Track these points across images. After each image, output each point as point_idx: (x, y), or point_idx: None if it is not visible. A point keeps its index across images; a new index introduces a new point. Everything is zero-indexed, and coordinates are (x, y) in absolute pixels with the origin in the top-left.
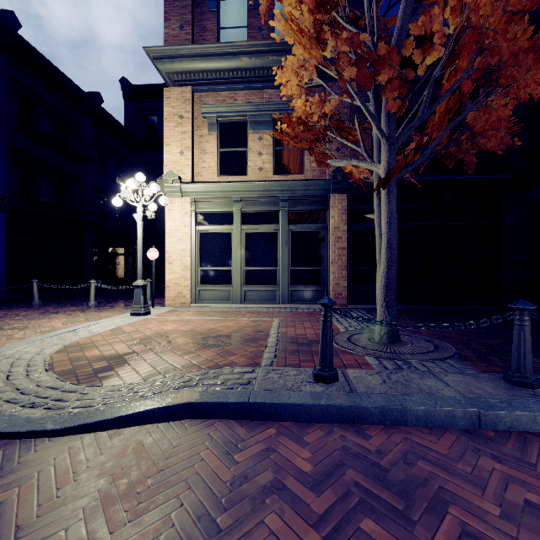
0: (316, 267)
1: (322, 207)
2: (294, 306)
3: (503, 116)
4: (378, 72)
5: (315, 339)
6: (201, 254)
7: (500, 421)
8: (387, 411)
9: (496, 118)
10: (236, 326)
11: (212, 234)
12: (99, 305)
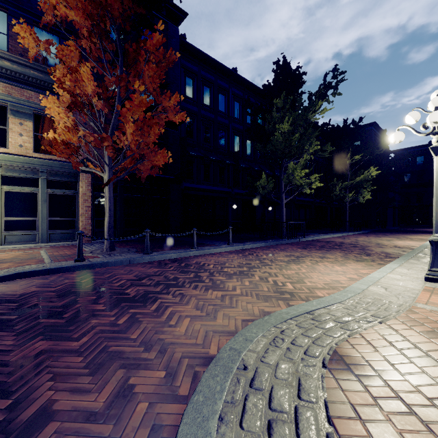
0: (70, 218)
1: (74, 180)
2: (52, 244)
3: (148, 168)
4: (103, 141)
5: (72, 254)
6: None
7: (135, 261)
8: (102, 263)
9: (146, 168)
10: (12, 256)
11: None
12: None
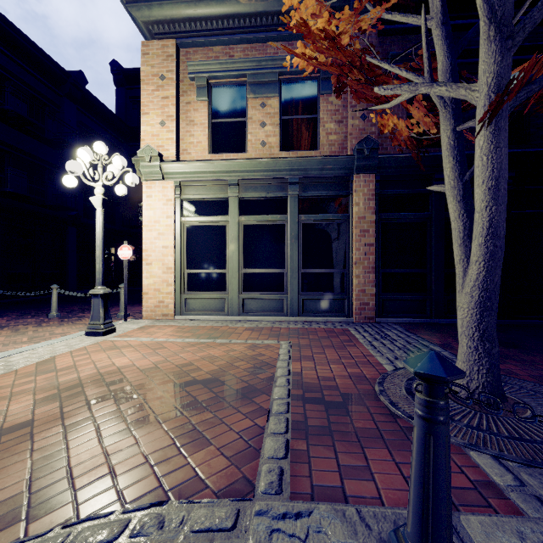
0: (335, 269)
1: (343, 191)
2: (307, 319)
3: None
4: None
5: (351, 390)
6: (188, 252)
7: None
8: None
9: None
10: (225, 358)
11: (202, 228)
12: (68, 314)
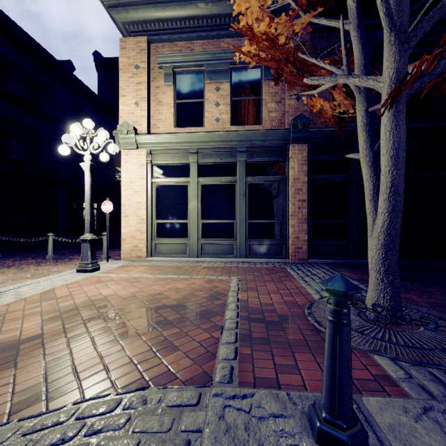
0: (275, 220)
1: (281, 158)
2: (252, 260)
3: None
4: None
5: (286, 313)
6: (157, 207)
7: None
8: None
9: None
10: (188, 289)
11: (168, 187)
12: (61, 257)
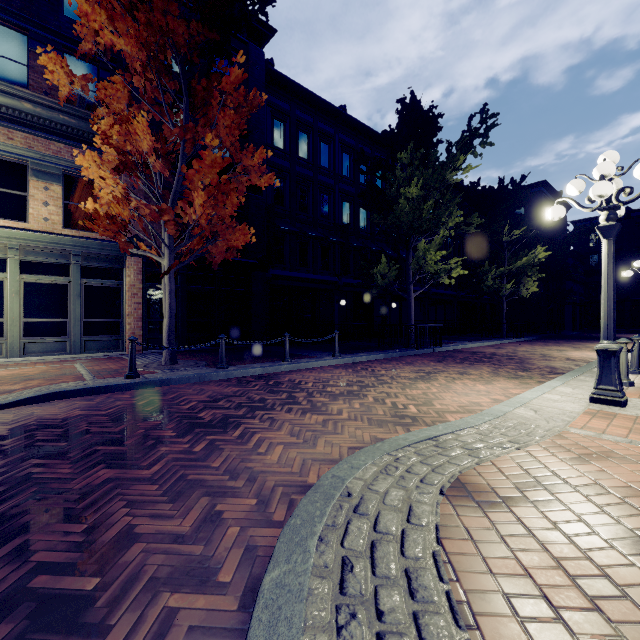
0: (112, 319)
1: (119, 266)
2: (89, 355)
3: (223, 251)
4: (162, 215)
5: (120, 369)
6: None
7: (206, 378)
8: (163, 381)
9: (220, 251)
10: (38, 371)
11: None
12: None
